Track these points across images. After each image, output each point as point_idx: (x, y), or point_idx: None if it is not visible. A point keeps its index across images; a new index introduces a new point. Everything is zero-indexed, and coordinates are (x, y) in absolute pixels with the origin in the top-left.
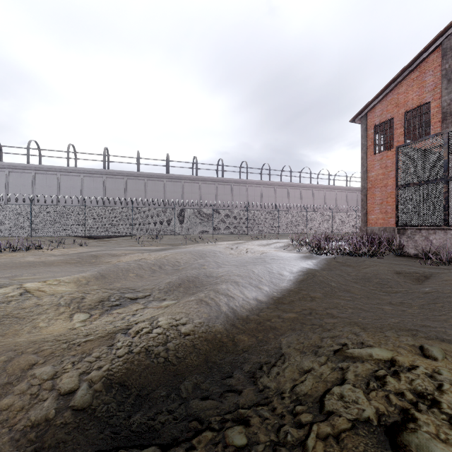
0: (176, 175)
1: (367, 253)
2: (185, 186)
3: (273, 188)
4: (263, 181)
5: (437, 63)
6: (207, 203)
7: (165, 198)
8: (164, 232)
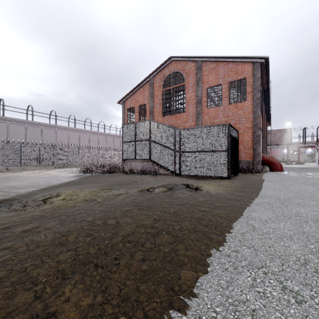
0: None
1: (109, 171)
2: None
3: (78, 133)
4: (70, 127)
5: (148, 88)
6: (16, 140)
7: None
8: None
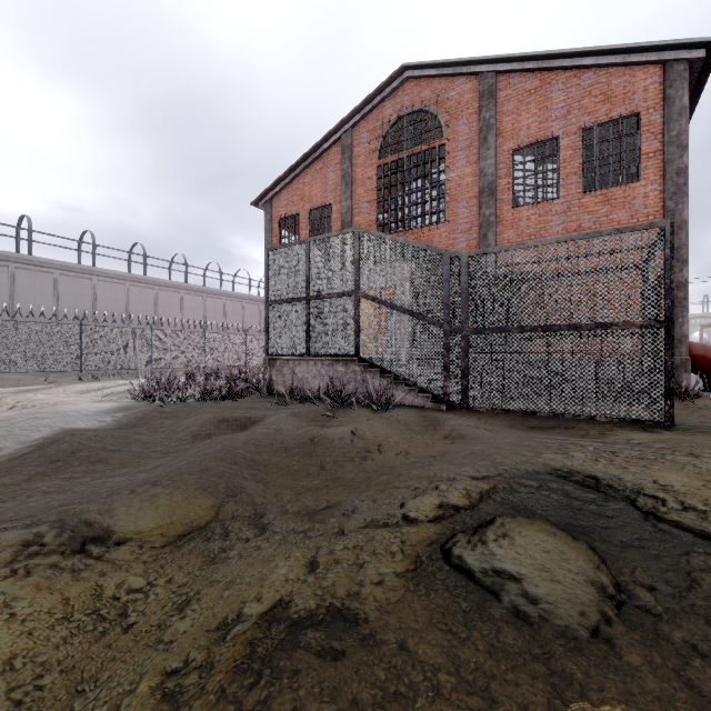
0: None
1: (226, 394)
2: None
3: (153, 290)
4: (132, 275)
5: (338, 159)
6: None
7: None
8: None
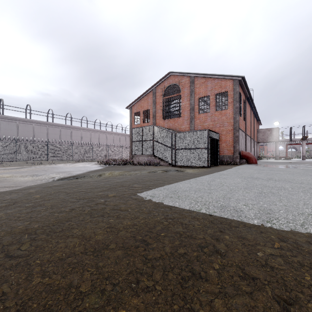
0: (11, 117)
1: (123, 164)
2: (20, 126)
3: (89, 132)
4: (83, 127)
5: (151, 96)
6: (40, 139)
7: (0, 133)
8: (7, 159)
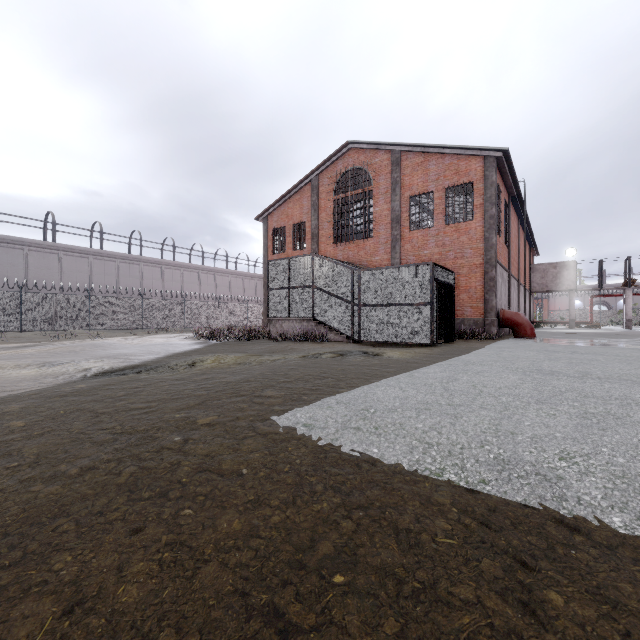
0: (12, 237)
1: (247, 337)
2: (31, 257)
3: (180, 271)
4: (166, 261)
5: (310, 194)
6: (75, 285)
7: None
8: (1, 327)
